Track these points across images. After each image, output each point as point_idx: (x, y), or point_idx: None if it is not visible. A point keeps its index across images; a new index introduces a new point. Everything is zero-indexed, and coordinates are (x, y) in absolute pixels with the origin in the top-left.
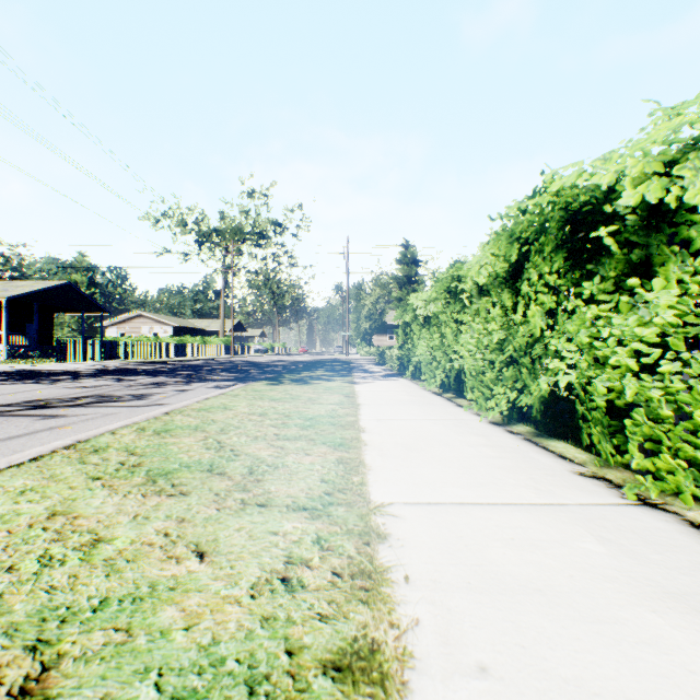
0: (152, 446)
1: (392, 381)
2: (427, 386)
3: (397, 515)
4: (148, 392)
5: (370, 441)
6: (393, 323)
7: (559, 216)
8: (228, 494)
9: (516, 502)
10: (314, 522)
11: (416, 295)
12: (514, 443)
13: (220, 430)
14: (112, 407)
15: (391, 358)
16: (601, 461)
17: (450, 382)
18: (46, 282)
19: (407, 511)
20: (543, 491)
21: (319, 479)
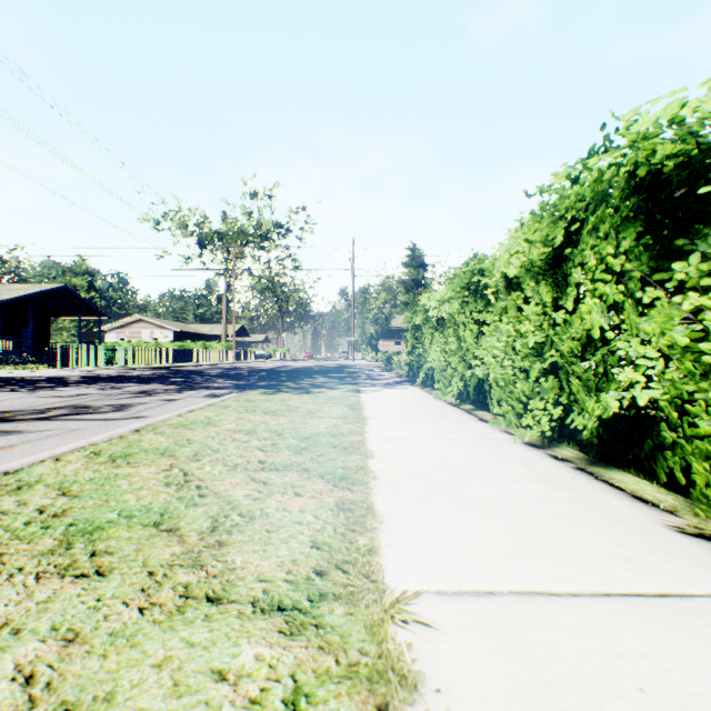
0: (96, 481)
1: (401, 389)
2: (440, 395)
3: (430, 624)
4: (131, 401)
5: (380, 471)
6: (399, 327)
7: (624, 181)
8: (167, 575)
9: (612, 591)
10: (292, 643)
11: (428, 295)
12: (566, 475)
13: (193, 455)
14: (82, 420)
15: (398, 364)
16: (708, 511)
17: (467, 391)
18: (41, 285)
19: (444, 612)
20: (642, 566)
21: (310, 542)
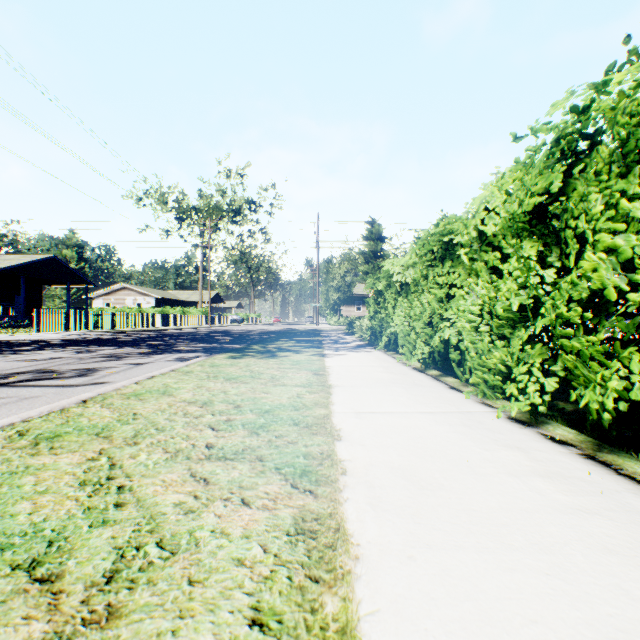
0: None
1: (364, 353)
2: (404, 360)
3: None
4: (99, 365)
5: (350, 461)
6: (360, 294)
7: None
8: None
9: None
10: None
11: (392, 260)
12: (578, 467)
13: (132, 435)
14: (40, 387)
15: (360, 328)
16: None
17: (433, 356)
18: (33, 256)
19: None
20: None
21: (250, 609)
